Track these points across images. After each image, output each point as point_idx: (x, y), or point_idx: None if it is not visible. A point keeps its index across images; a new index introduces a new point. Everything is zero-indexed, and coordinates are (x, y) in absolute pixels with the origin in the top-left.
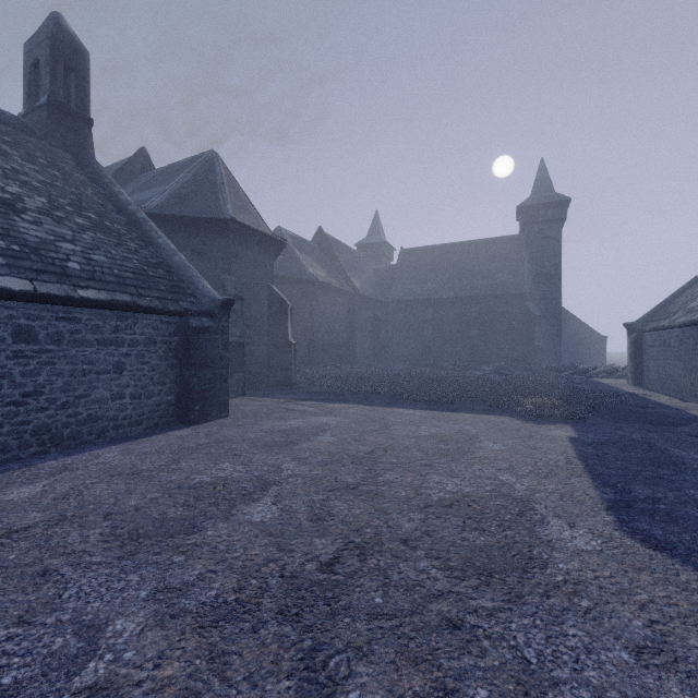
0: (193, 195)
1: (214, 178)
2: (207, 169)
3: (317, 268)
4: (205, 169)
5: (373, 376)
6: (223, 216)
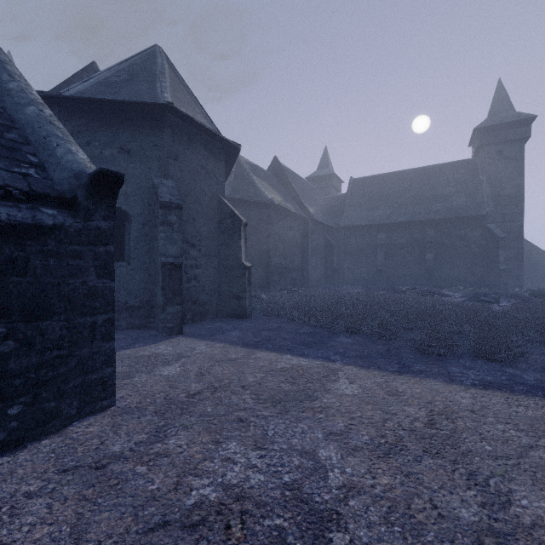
0: (124, 83)
1: (153, 68)
2: (146, 60)
3: (273, 193)
4: (144, 60)
5: (341, 305)
6: (156, 102)
